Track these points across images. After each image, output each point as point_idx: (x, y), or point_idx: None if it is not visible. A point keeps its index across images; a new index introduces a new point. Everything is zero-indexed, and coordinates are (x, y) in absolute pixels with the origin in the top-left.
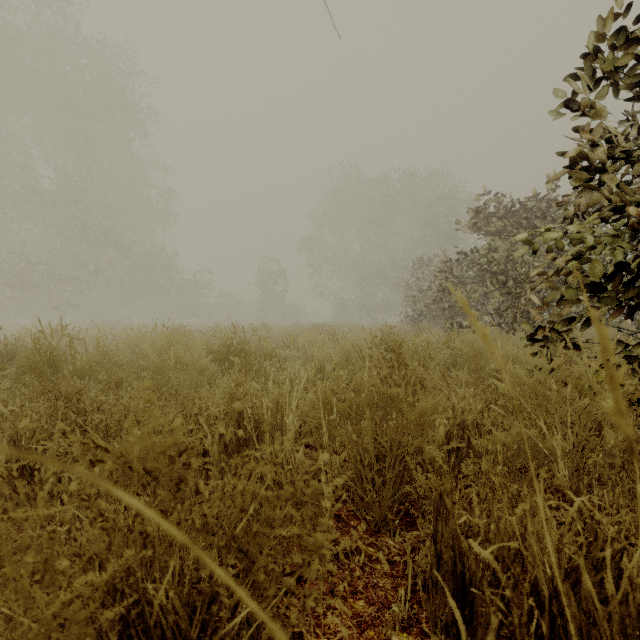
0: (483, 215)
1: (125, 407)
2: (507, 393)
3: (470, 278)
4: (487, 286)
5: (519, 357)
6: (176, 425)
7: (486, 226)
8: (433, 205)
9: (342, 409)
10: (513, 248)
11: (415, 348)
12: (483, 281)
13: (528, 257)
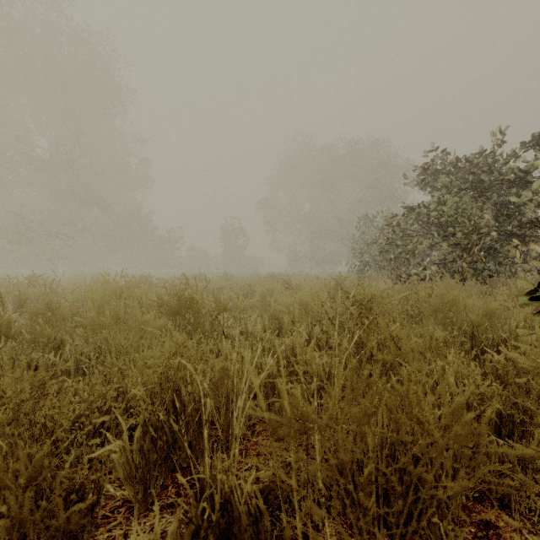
0: (430, 171)
1: (5, 394)
2: (532, 369)
3: (416, 231)
4: (432, 238)
5: (498, 311)
6: (98, 403)
7: (433, 181)
8: (374, 169)
9: (321, 424)
10: (461, 201)
11: (374, 299)
12: (429, 234)
13: (475, 210)
